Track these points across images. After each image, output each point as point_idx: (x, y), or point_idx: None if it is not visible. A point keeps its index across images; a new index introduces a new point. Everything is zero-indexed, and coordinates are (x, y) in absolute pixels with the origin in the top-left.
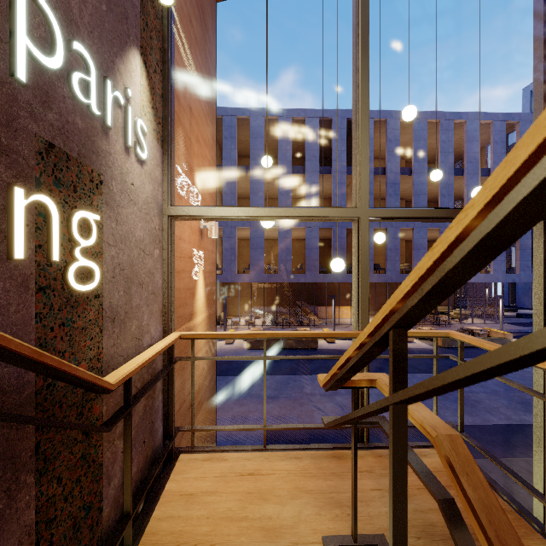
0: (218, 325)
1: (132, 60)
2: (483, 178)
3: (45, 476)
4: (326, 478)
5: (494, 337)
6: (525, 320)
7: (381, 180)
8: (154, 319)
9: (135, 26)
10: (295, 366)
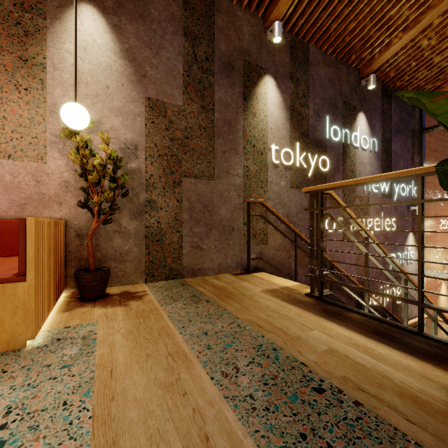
0: None
1: (409, 237)
2: None
3: None
4: None
5: None
6: None
7: None
8: (416, 308)
9: (409, 226)
10: None
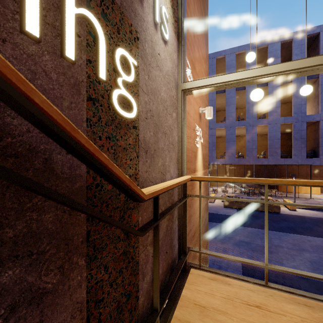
0: None
1: None
2: None
3: (94, 262)
4: None
5: None
6: None
7: None
8: (173, 163)
9: None
10: (262, 223)
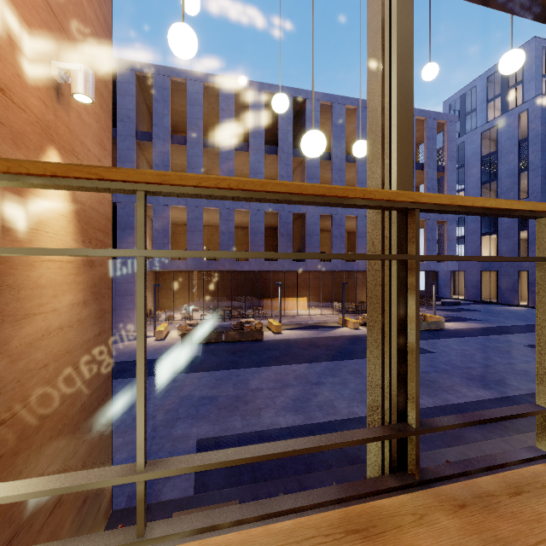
0: (148, 321)
1: None
2: (417, 172)
3: None
4: None
5: (431, 320)
6: (449, 307)
7: (327, 167)
8: None
9: None
10: (238, 359)
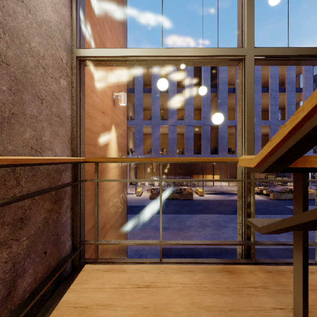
0: (132, 185)
1: None
2: (297, 94)
3: None
4: (222, 293)
5: None
6: None
7: (232, 96)
8: (60, 141)
9: None
10: (179, 209)
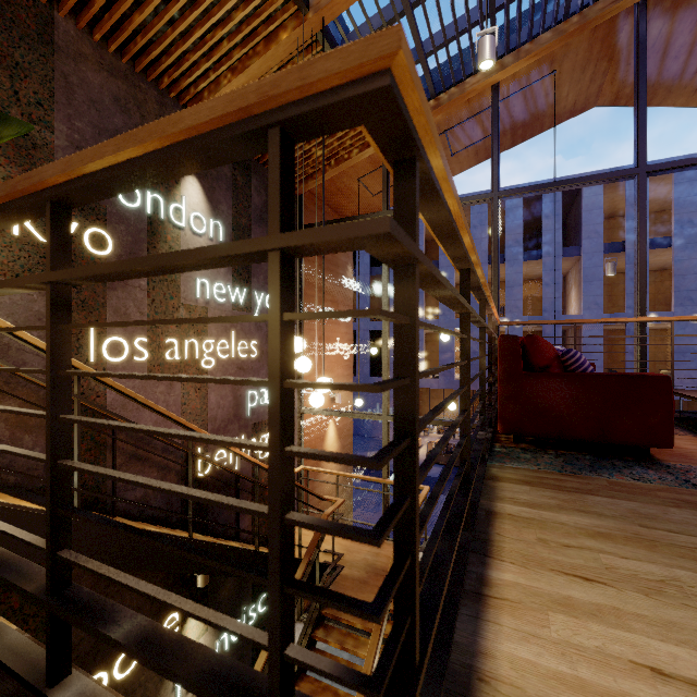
0: None
1: None
2: None
3: None
4: (352, 542)
5: None
6: None
7: (623, 256)
8: None
9: None
10: None
